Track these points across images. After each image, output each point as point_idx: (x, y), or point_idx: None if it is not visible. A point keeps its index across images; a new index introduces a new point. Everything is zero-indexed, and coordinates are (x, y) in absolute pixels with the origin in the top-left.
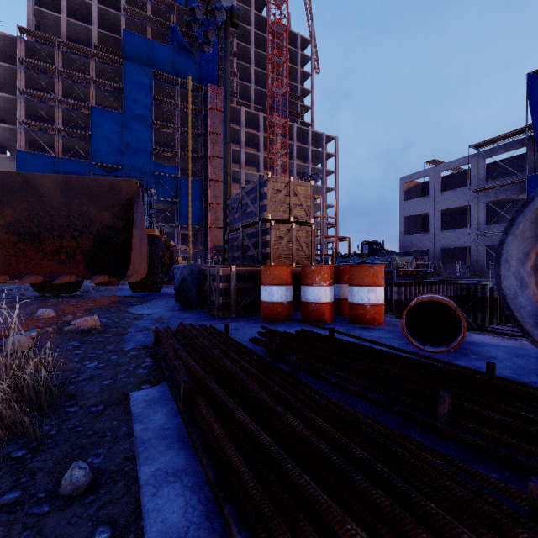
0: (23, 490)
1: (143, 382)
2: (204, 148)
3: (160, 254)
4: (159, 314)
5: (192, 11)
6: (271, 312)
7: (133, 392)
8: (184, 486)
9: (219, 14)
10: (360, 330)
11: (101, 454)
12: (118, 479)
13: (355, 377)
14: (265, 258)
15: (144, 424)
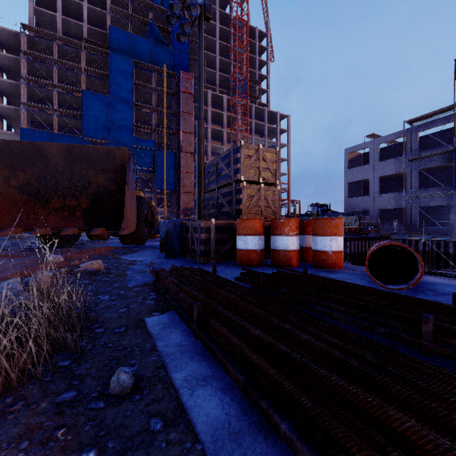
0: (78, 390)
1: (153, 310)
2: (177, 125)
3: (144, 212)
4: (149, 261)
5: (170, 7)
6: (246, 258)
7: (147, 318)
8: (215, 388)
9: (194, 9)
10: (324, 273)
11: (134, 364)
12: (155, 383)
13: (337, 306)
14: (238, 213)
15: (164, 342)
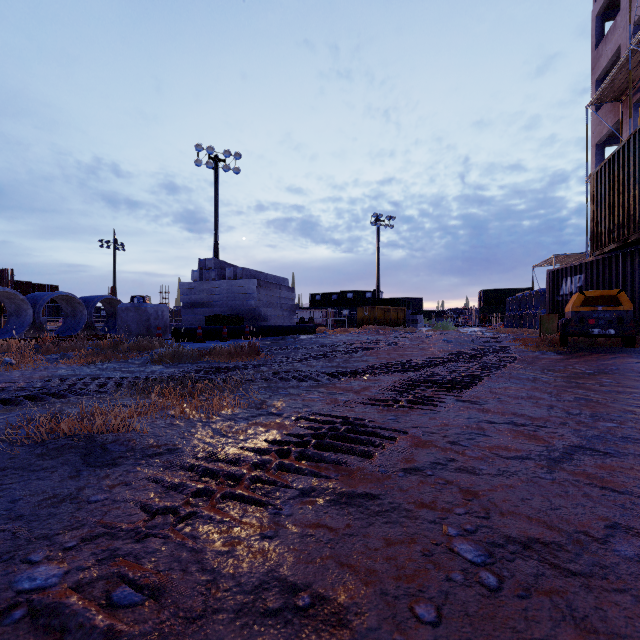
0: None
1: None
2: None
3: None
4: None
5: None
6: None
7: None
8: None
9: None
10: None
11: None
12: None
13: None
14: None
15: None
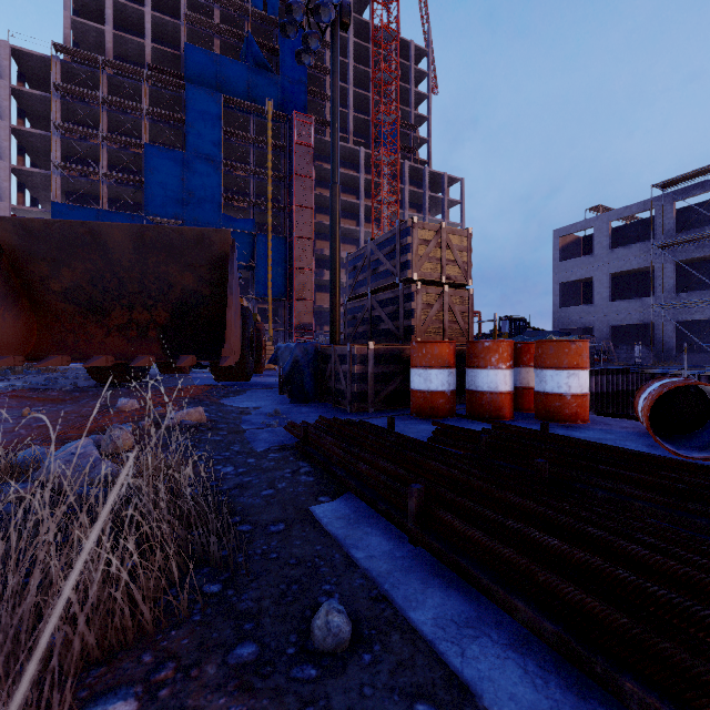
0: (258, 642)
1: (317, 492)
2: (288, 195)
3: (250, 331)
4: (268, 408)
5: (288, 9)
6: (427, 404)
7: (313, 507)
8: (498, 643)
9: (326, 12)
10: (562, 430)
11: (332, 592)
12: (385, 630)
13: (635, 490)
14: (407, 333)
15: (363, 551)
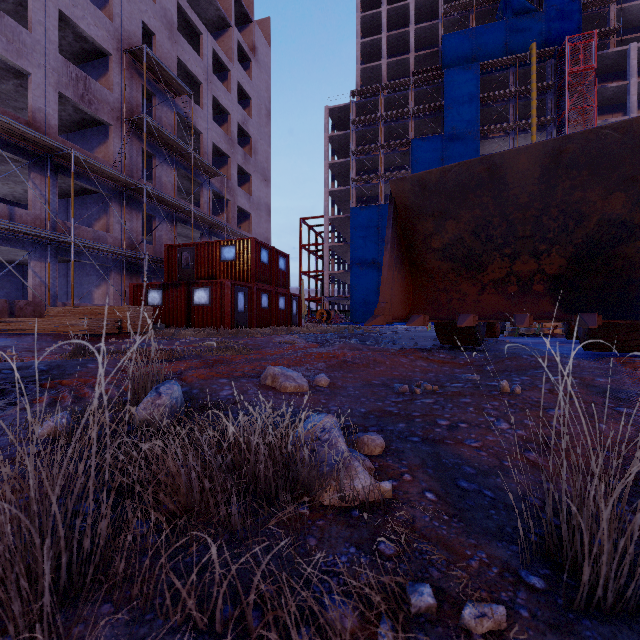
0: None
1: None
2: None
3: None
4: None
5: None
6: None
7: None
8: None
9: None
10: None
11: None
12: None
13: None
14: None
15: None
